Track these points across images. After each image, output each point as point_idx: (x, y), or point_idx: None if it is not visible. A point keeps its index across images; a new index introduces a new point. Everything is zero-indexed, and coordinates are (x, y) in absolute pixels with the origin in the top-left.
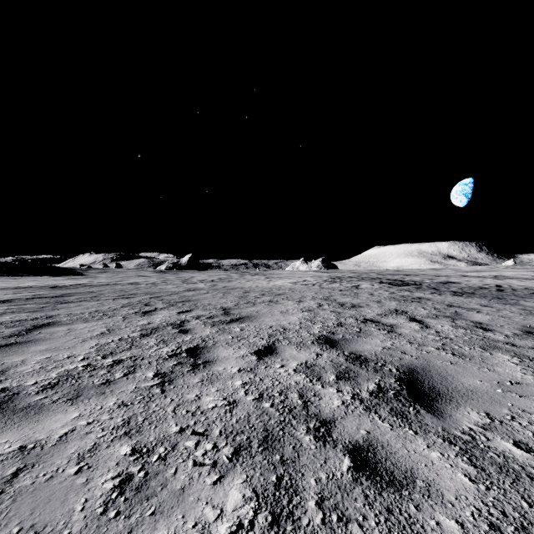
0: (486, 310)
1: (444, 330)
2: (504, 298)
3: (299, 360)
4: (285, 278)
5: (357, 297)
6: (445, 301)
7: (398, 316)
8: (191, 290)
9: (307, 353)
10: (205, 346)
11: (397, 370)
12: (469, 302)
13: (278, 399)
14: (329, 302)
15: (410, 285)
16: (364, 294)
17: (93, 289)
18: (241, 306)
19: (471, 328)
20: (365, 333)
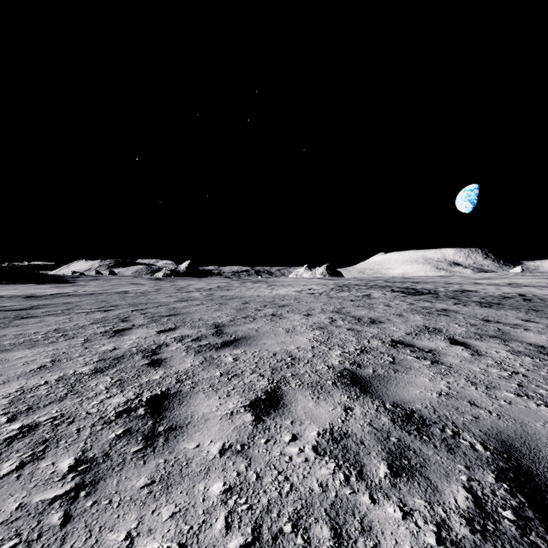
0: (534, 327)
1: (504, 359)
2: (540, 310)
3: (319, 421)
4: (289, 286)
5: (373, 309)
6: (476, 314)
7: (433, 336)
8: (183, 301)
9: (330, 406)
10: (178, 392)
11: (485, 448)
12: (505, 315)
13: (291, 546)
14: (343, 316)
15: (426, 294)
16: (379, 305)
17: (71, 300)
18: (238, 322)
19: (536, 355)
20: (401, 364)
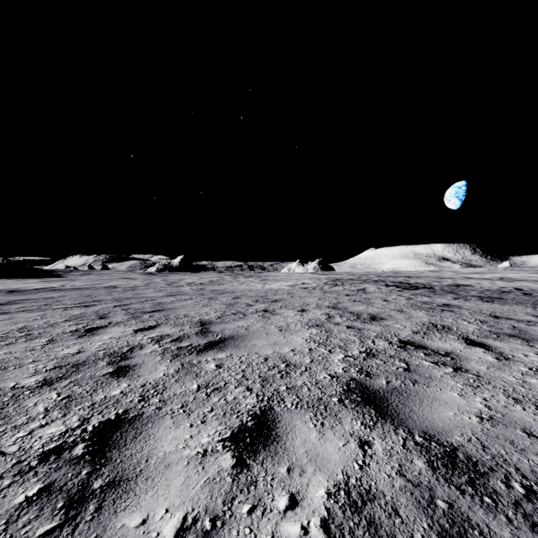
0: None
1: None
2: None
3: (327, 468)
4: (282, 280)
5: (371, 304)
6: (482, 310)
7: (444, 335)
8: (172, 295)
9: (339, 439)
10: (138, 416)
11: None
12: (513, 311)
13: None
14: (340, 312)
15: (422, 289)
16: (376, 299)
17: (54, 295)
18: (226, 319)
19: None
20: (419, 373)
